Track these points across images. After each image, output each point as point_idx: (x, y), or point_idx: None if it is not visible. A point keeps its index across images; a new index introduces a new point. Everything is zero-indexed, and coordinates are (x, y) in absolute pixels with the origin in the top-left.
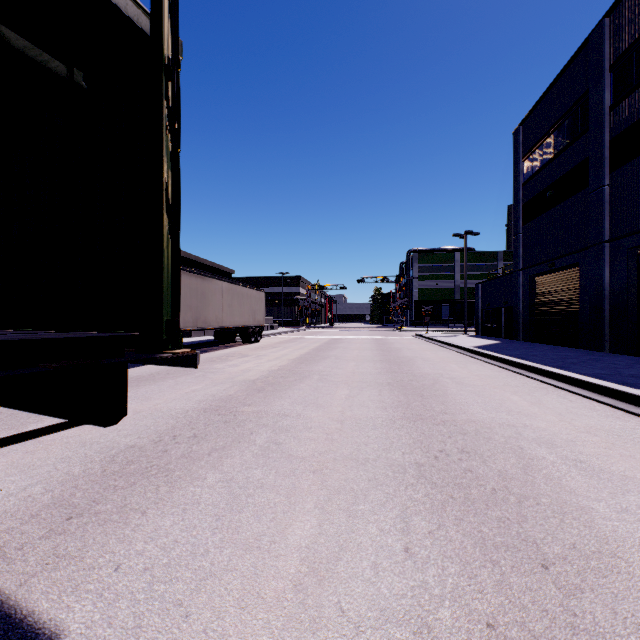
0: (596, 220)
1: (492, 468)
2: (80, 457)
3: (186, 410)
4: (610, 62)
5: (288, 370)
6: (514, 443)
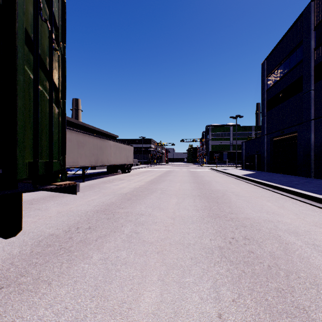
0: (307, 108)
1: (265, 250)
2: (20, 242)
3: (87, 211)
4: (314, 25)
5: (144, 187)
6: (274, 233)
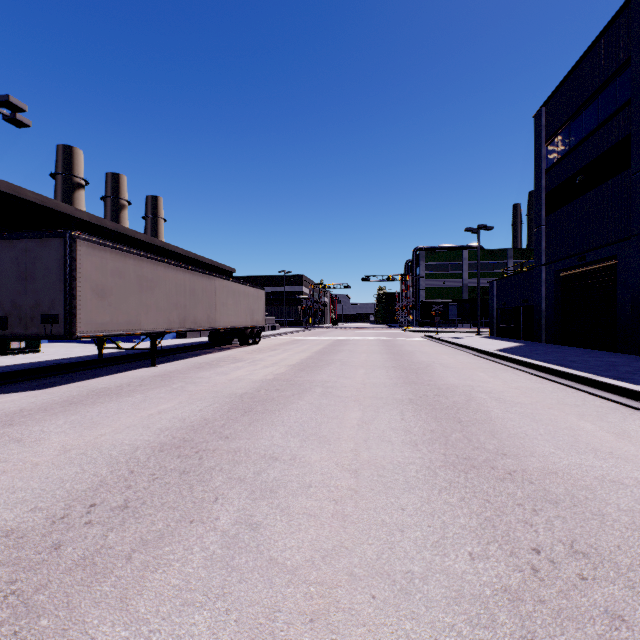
0: None
1: None
2: None
3: (135, 447)
4: None
5: (285, 380)
6: None
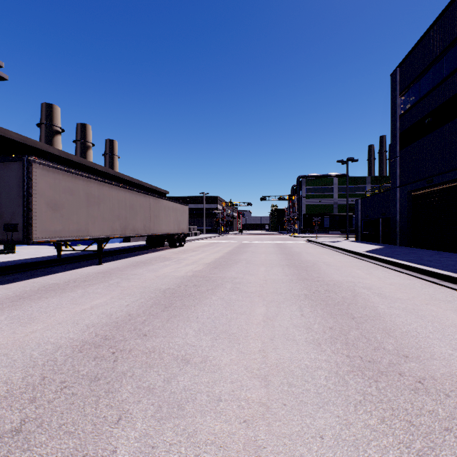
0: None
1: None
2: None
3: (57, 346)
4: None
5: (202, 276)
6: None
